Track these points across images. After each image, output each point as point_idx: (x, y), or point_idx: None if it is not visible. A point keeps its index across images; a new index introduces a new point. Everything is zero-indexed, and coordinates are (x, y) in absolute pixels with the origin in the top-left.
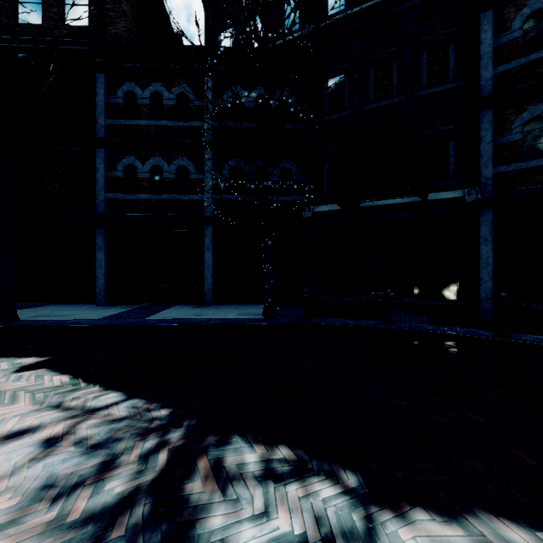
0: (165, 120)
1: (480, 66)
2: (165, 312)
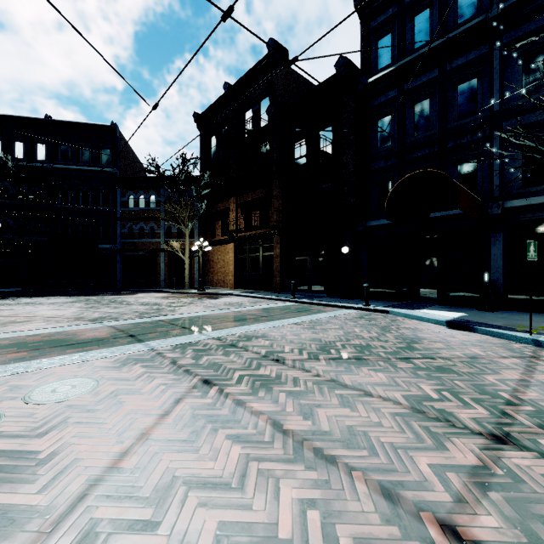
0: None
1: (117, 206)
2: None
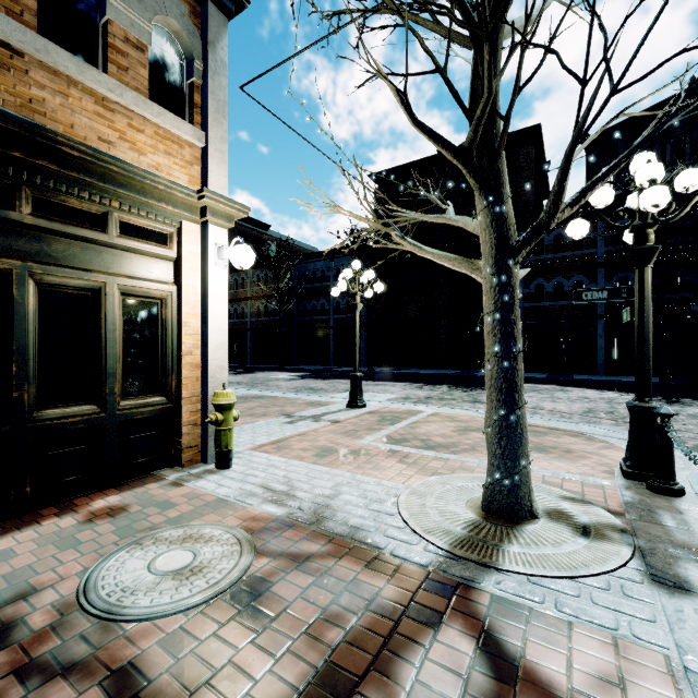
0: (565, 252)
1: None
2: (578, 377)
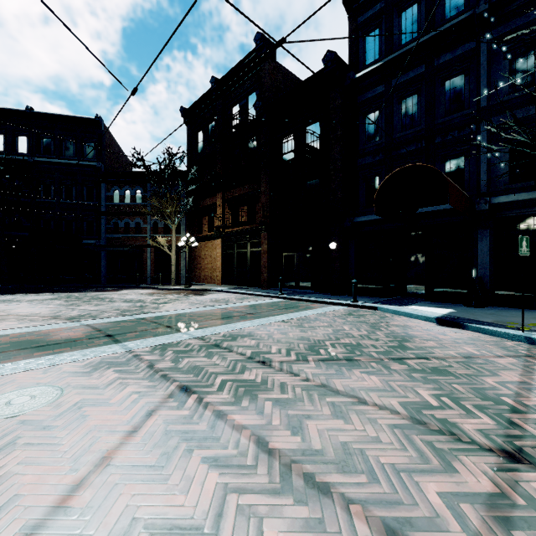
0: None
1: (102, 200)
2: None
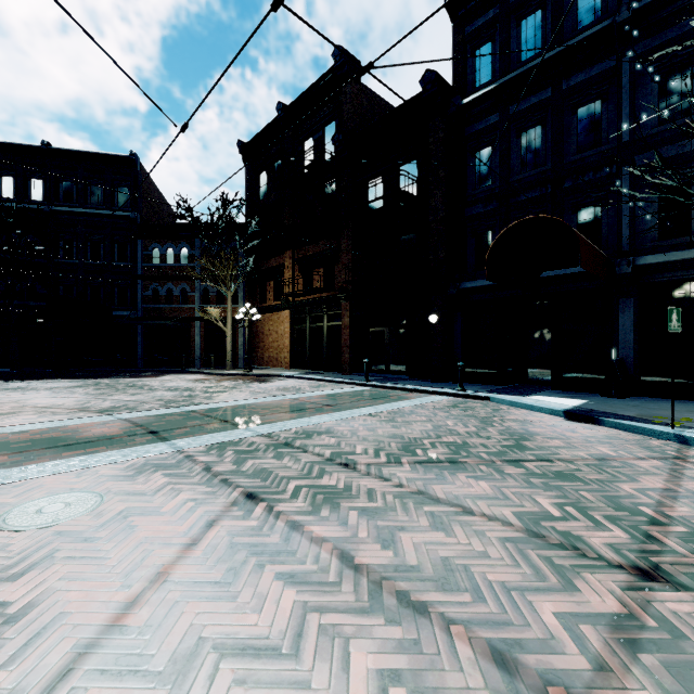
0: None
1: (138, 261)
2: None
